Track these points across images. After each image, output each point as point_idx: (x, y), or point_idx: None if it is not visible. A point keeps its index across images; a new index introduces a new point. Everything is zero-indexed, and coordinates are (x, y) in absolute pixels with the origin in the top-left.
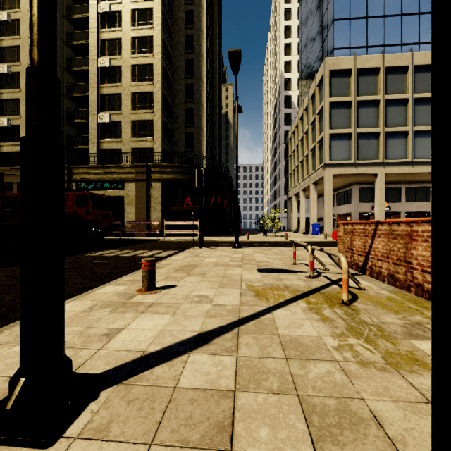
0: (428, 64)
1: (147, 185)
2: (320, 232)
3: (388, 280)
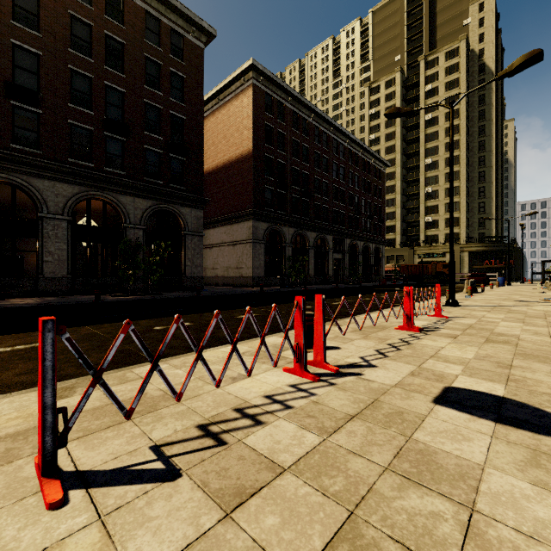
0: None
1: (460, 255)
2: None
3: None
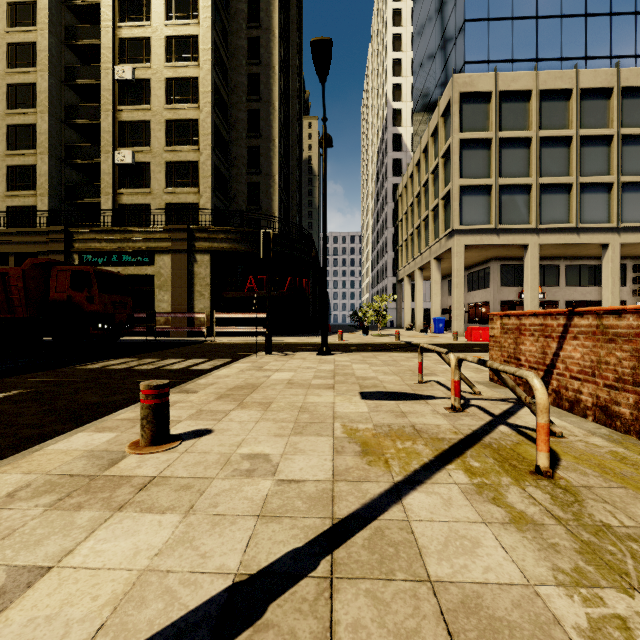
0: (599, 87)
1: (189, 259)
2: (445, 330)
3: (596, 415)
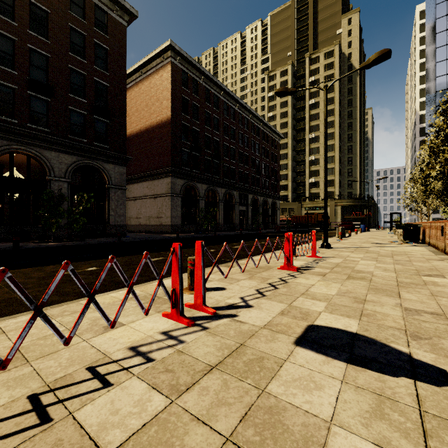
0: None
1: (334, 208)
2: None
3: None
